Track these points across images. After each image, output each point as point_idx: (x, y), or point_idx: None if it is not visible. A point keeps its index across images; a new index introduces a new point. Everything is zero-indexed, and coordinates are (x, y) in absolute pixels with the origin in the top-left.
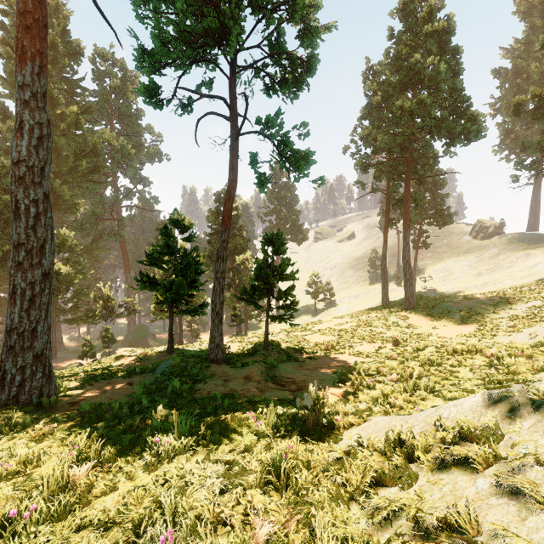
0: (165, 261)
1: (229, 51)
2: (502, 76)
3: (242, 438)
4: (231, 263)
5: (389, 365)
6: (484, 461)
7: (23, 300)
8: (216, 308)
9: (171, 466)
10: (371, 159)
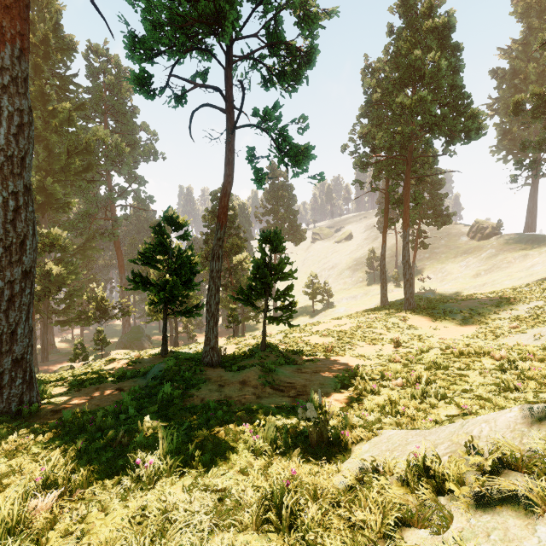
0: (158, 260)
1: (224, 37)
2: (500, 76)
3: (237, 455)
4: (228, 264)
5: (394, 369)
6: (542, 501)
7: (1, 300)
8: (211, 308)
9: (152, 493)
10: (370, 158)
